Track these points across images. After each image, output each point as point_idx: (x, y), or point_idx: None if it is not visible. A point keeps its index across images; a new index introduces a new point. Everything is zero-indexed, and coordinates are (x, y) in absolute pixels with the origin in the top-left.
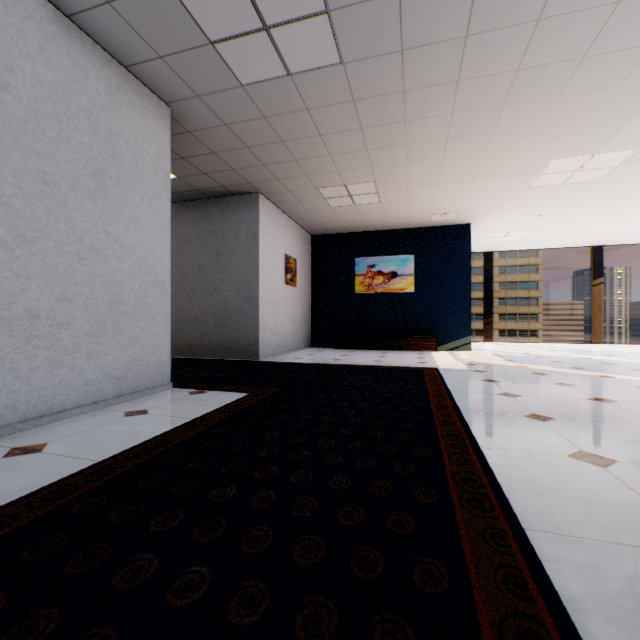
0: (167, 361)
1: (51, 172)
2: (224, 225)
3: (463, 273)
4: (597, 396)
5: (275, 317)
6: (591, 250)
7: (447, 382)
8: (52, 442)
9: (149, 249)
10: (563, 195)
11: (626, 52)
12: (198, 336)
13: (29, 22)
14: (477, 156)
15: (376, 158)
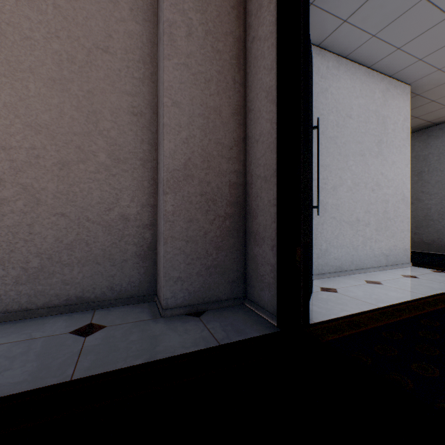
0: (408, 248)
1: (362, 149)
2: (425, 150)
3: None
4: None
5: None
6: None
7: None
8: (381, 281)
9: (399, 179)
10: None
11: None
12: None
13: (356, 81)
14: None
15: None
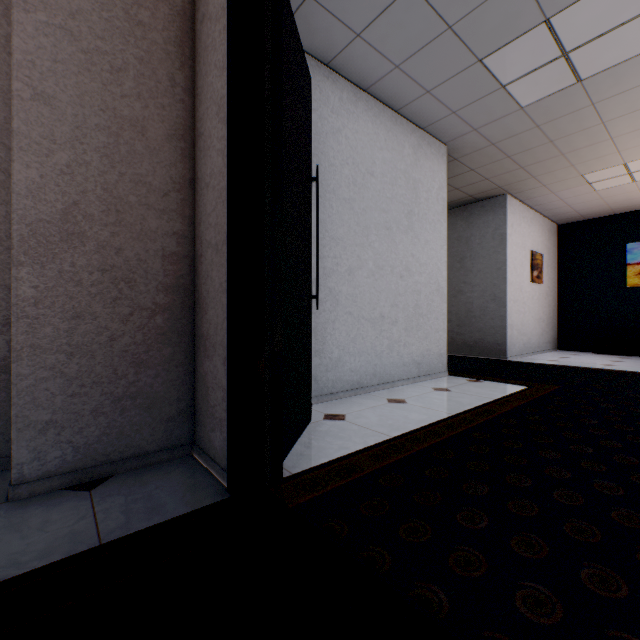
0: (444, 353)
1: (388, 221)
2: (467, 231)
3: None
4: None
5: (520, 317)
6: None
7: None
8: (406, 399)
9: (434, 264)
10: None
11: None
12: None
13: (380, 127)
14: None
15: None
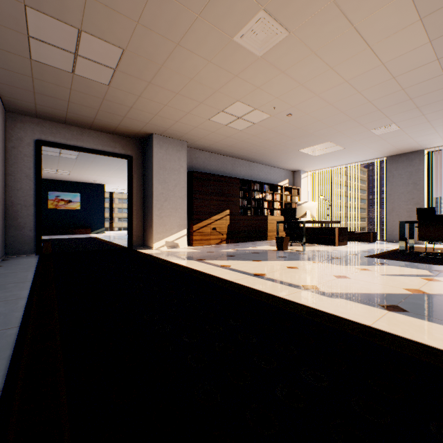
0: None
1: None
2: None
3: (102, 203)
4: None
5: None
6: None
7: (101, 238)
8: None
9: None
10: None
11: None
12: None
13: None
14: (109, 174)
15: (76, 168)
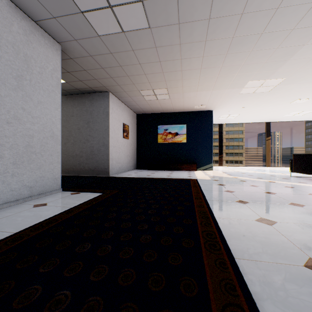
0: (59, 177)
1: None
2: (91, 107)
3: (209, 133)
4: (268, 191)
5: (118, 154)
6: (265, 124)
7: (201, 186)
8: None
9: (48, 118)
10: (253, 98)
11: (280, 32)
12: (77, 164)
13: None
14: (215, 78)
15: (167, 76)
